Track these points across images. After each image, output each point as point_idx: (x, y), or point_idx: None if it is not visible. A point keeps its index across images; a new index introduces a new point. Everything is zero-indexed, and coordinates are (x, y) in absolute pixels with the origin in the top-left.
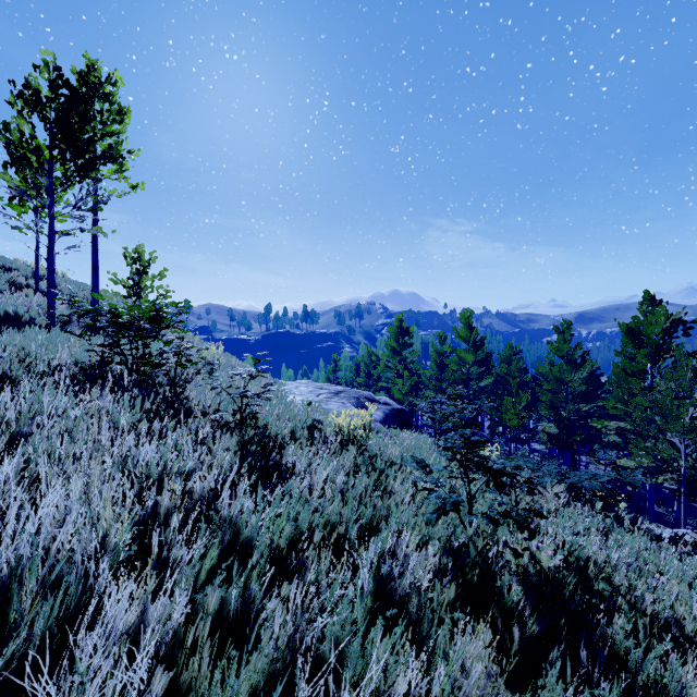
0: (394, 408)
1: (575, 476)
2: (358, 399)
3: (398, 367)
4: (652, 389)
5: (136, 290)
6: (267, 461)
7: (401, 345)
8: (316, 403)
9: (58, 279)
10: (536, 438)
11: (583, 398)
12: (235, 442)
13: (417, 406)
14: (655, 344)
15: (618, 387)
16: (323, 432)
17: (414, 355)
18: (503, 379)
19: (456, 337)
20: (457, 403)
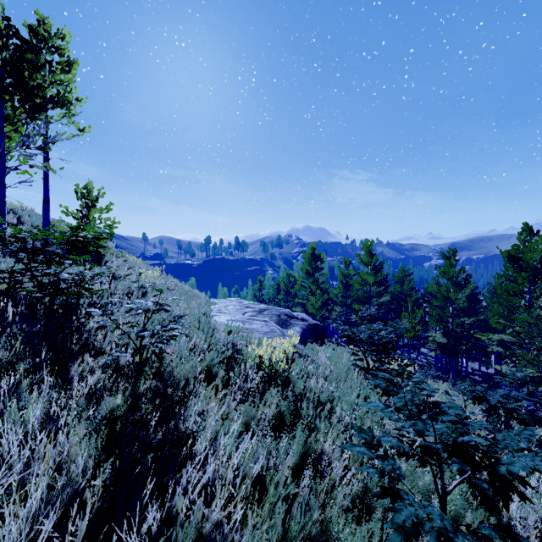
0: (310, 324)
1: (493, 399)
2: (279, 316)
3: (311, 287)
4: (532, 307)
5: (85, 221)
6: (156, 434)
7: (314, 269)
8: (241, 323)
9: (24, 213)
10: (427, 346)
11: (466, 313)
12: (123, 399)
13: (336, 329)
14: (534, 268)
15: (499, 304)
16: (244, 362)
17: (324, 277)
18: (397, 296)
19: (360, 262)
20: (374, 325)
